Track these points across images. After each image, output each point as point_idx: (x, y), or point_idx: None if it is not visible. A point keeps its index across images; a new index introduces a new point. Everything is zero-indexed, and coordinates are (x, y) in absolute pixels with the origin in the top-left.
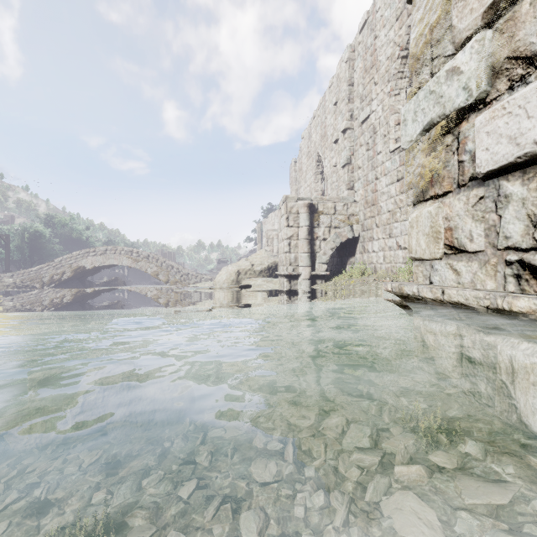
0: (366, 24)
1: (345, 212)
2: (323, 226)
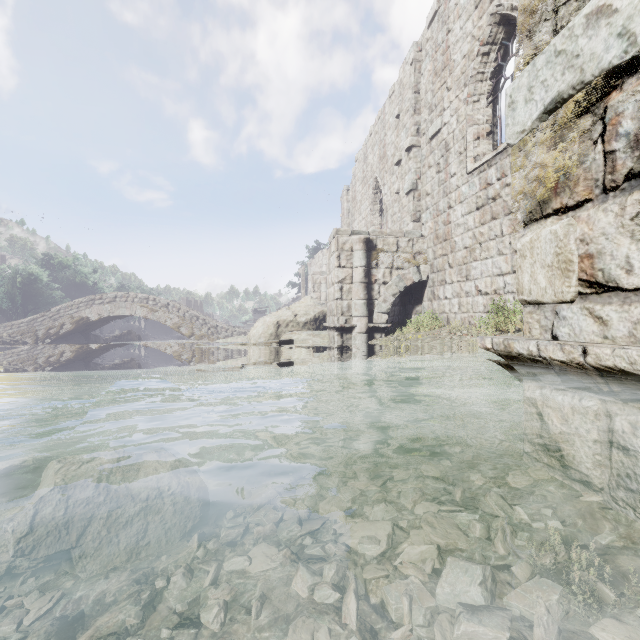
0: (436, 16)
1: (410, 250)
2: (383, 267)
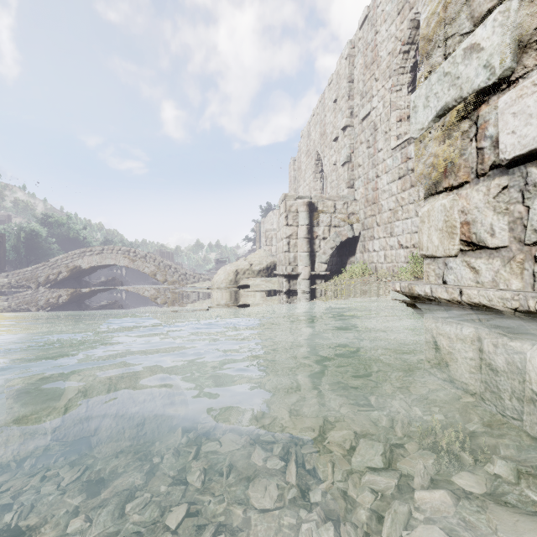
0: (366, 20)
1: (345, 211)
2: (323, 225)
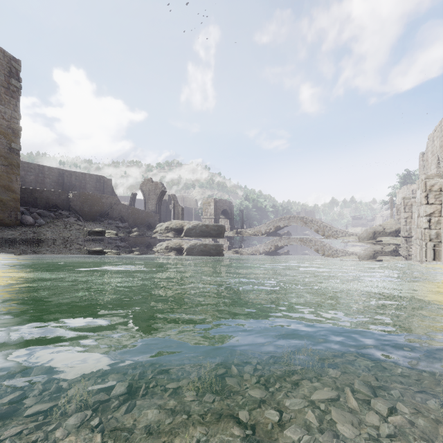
0: None
1: None
2: None
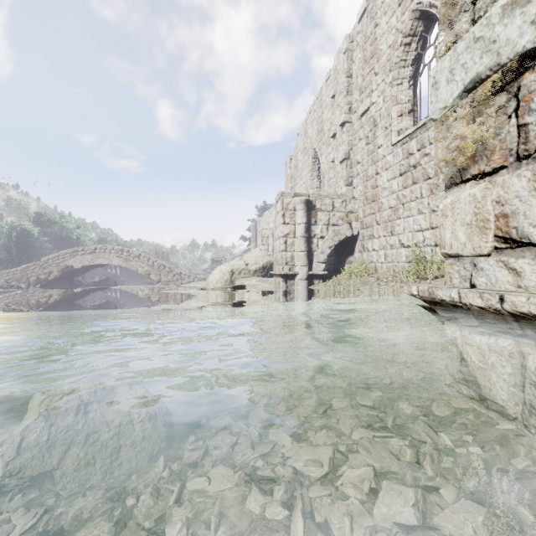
0: (365, 13)
1: (343, 209)
2: (321, 224)
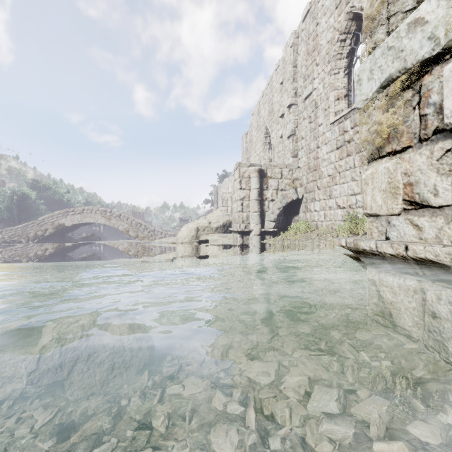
0: (308, 13)
1: (290, 177)
2: (271, 189)
